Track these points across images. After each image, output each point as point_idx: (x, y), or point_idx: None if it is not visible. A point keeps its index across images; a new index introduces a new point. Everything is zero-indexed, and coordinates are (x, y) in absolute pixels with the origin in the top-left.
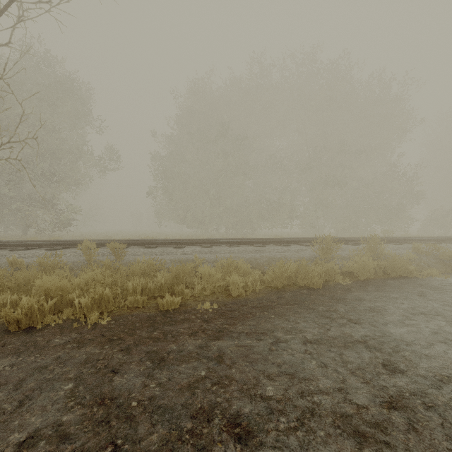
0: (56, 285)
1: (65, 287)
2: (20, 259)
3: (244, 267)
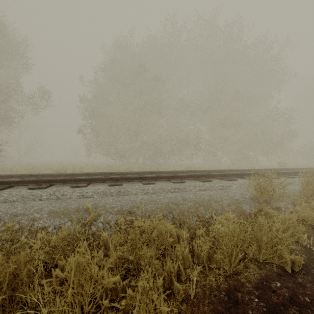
0: None
1: None
2: None
3: (164, 231)
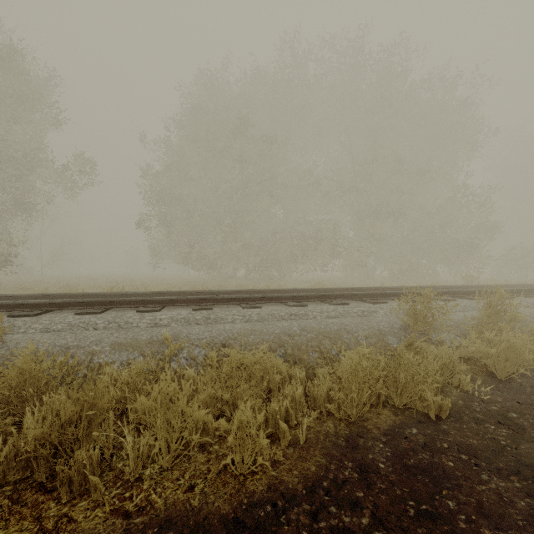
0: None
1: None
2: None
3: (270, 367)
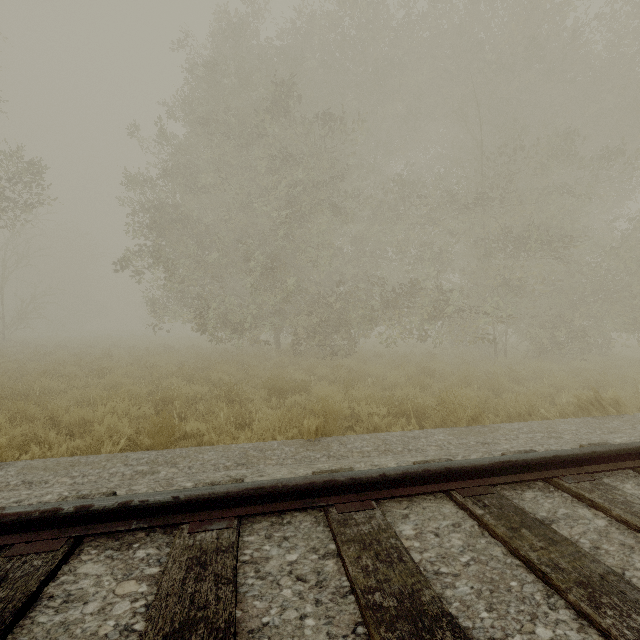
0: None
1: None
2: None
3: None
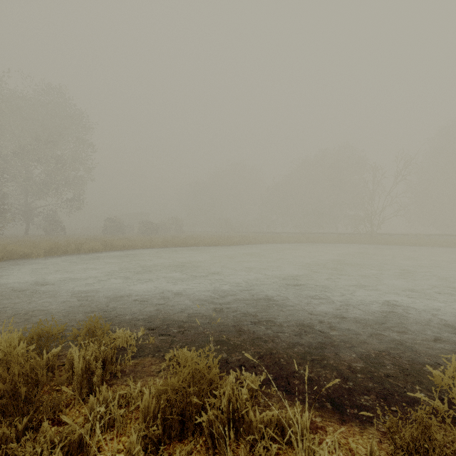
0: (415, 240)
1: (417, 240)
2: (391, 237)
3: None
